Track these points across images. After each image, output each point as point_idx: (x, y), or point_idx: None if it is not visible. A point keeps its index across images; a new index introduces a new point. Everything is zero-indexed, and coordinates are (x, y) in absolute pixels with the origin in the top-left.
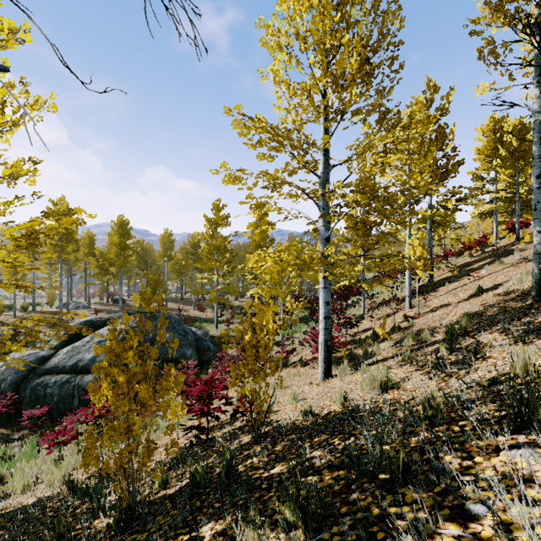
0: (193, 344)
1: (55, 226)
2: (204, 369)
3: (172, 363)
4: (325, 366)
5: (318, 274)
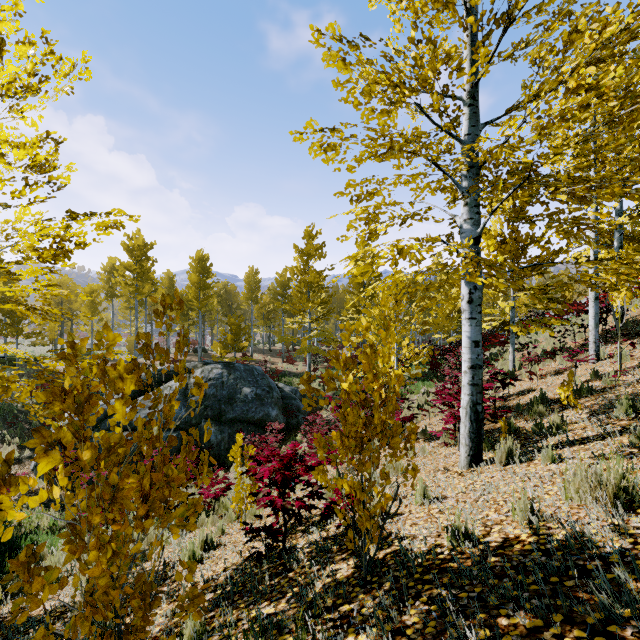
0: (279, 403)
1: (130, 264)
2: (292, 435)
3: (253, 425)
4: (473, 445)
5: (476, 279)
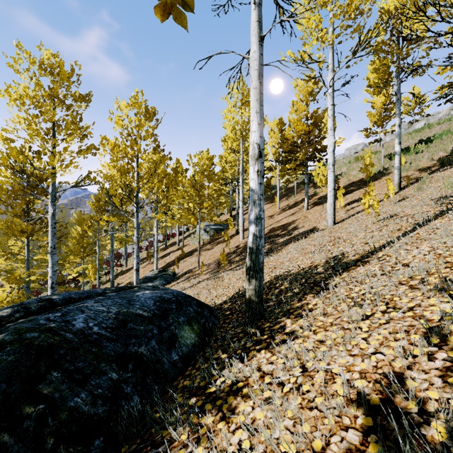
0: None
1: None
2: None
3: None
4: None
5: None
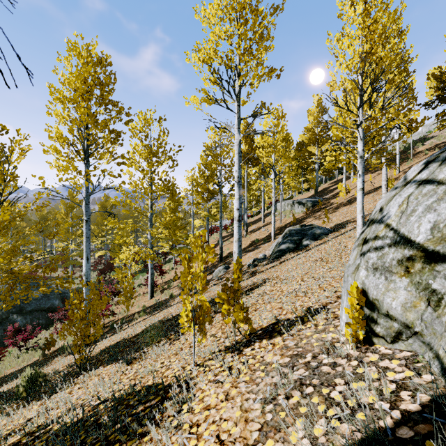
0: (58, 297)
1: None
2: None
3: (44, 311)
4: (151, 293)
5: (148, 262)
